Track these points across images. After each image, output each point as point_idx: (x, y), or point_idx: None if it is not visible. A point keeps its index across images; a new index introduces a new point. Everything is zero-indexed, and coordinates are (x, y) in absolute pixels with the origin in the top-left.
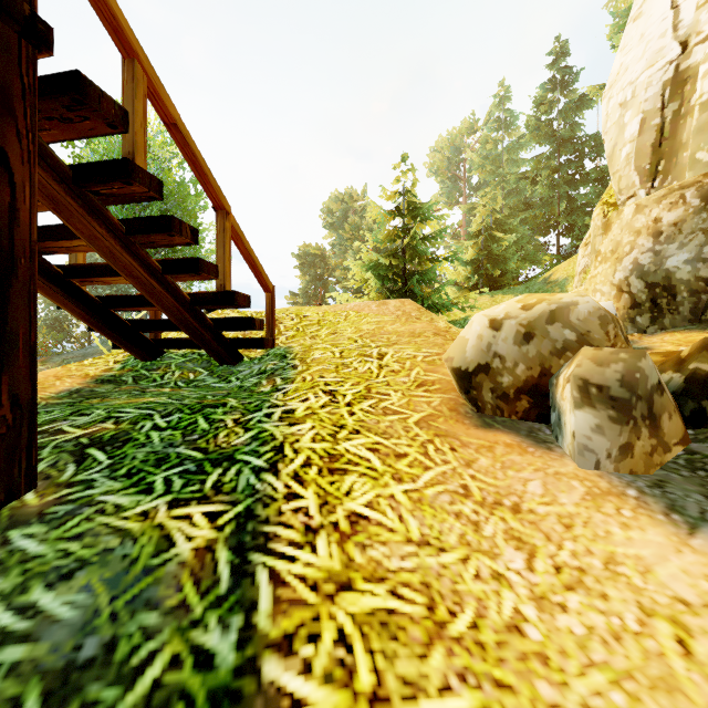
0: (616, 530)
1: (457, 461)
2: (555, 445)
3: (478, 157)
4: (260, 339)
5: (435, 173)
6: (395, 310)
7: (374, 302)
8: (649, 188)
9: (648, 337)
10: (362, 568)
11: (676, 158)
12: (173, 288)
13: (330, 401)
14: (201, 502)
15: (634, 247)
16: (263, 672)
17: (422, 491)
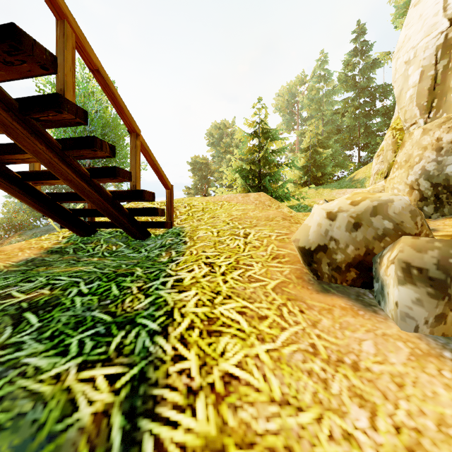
0: (441, 391)
1: (305, 322)
2: (379, 308)
3: (307, 100)
4: (162, 222)
5: (279, 110)
6: (254, 200)
7: (240, 195)
8: (426, 118)
9: (433, 221)
10: (234, 432)
11: (445, 98)
12: (98, 187)
13: (209, 271)
14: (105, 364)
15: (422, 158)
16: None
17: (280, 350)
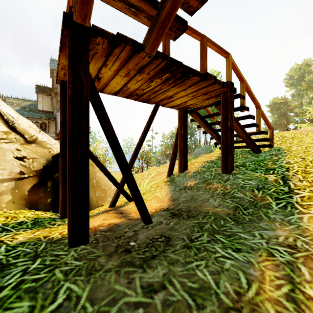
0: None
1: None
2: None
3: None
4: (269, 144)
5: None
6: None
7: None
8: None
9: None
10: None
11: None
12: (245, 132)
13: (302, 160)
14: (271, 174)
15: None
16: (294, 191)
17: None
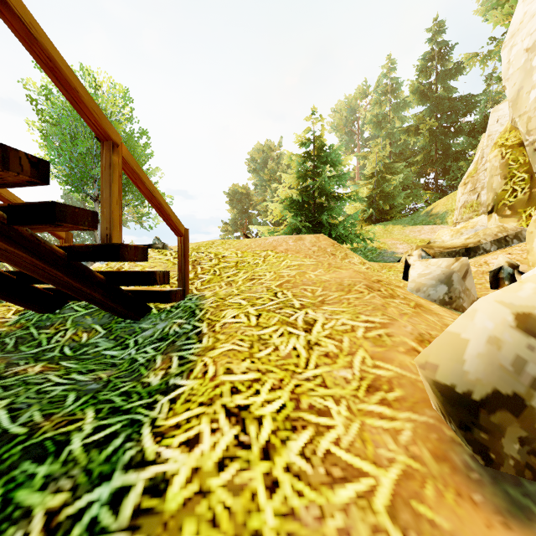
0: None
1: None
2: None
3: (370, 115)
4: (165, 292)
5: (335, 128)
6: (311, 245)
7: (291, 237)
8: None
9: None
10: None
11: None
12: (31, 242)
13: (235, 442)
14: None
15: None
16: None
17: None
